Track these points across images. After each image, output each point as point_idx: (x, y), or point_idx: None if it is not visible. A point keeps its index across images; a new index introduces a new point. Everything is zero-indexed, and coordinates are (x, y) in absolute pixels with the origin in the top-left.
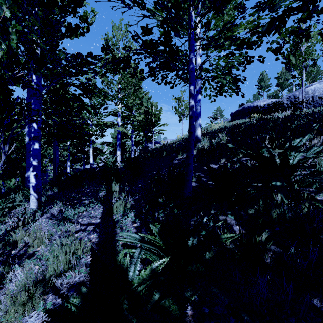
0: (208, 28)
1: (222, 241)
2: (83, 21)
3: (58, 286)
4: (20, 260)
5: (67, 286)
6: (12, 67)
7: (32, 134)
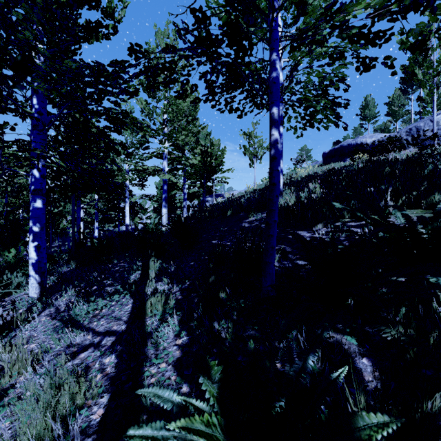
0: (302, 11)
1: (360, 439)
2: (107, 16)
3: None
4: None
5: None
6: None
7: (32, 186)
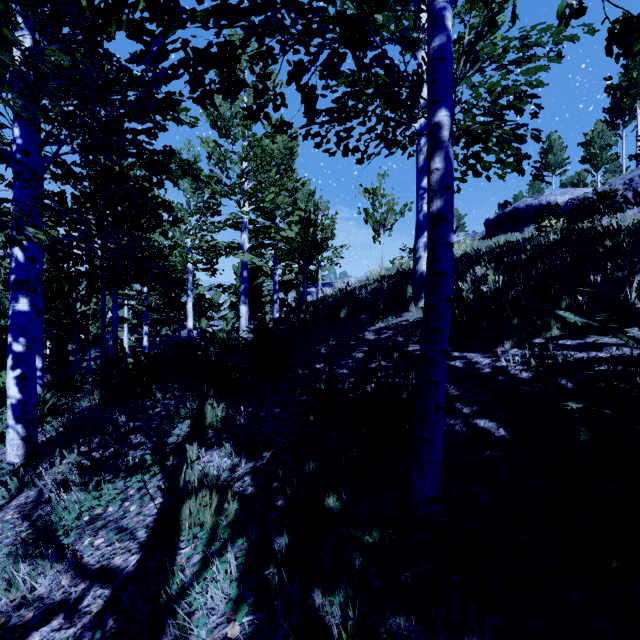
0: None
1: None
2: None
3: None
4: None
5: None
6: None
7: (11, 275)
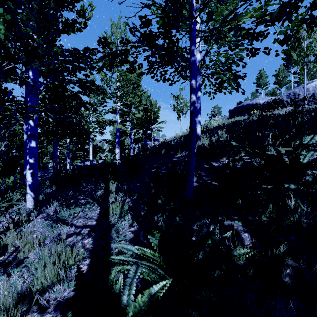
0: (211, 18)
1: (234, 259)
2: (80, 16)
3: (44, 303)
4: (9, 267)
5: (54, 303)
6: (3, 61)
7: (28, 132)
